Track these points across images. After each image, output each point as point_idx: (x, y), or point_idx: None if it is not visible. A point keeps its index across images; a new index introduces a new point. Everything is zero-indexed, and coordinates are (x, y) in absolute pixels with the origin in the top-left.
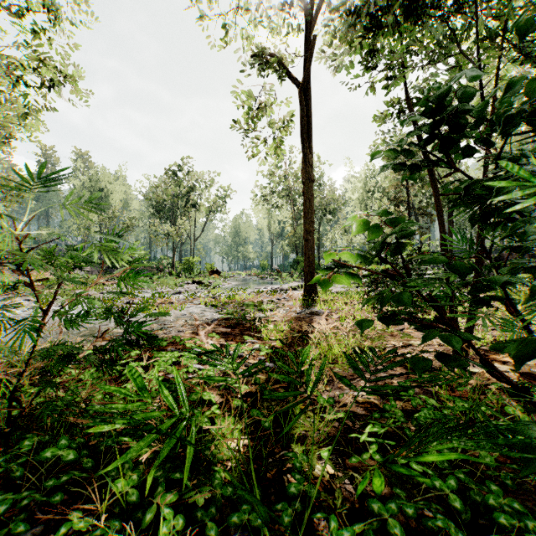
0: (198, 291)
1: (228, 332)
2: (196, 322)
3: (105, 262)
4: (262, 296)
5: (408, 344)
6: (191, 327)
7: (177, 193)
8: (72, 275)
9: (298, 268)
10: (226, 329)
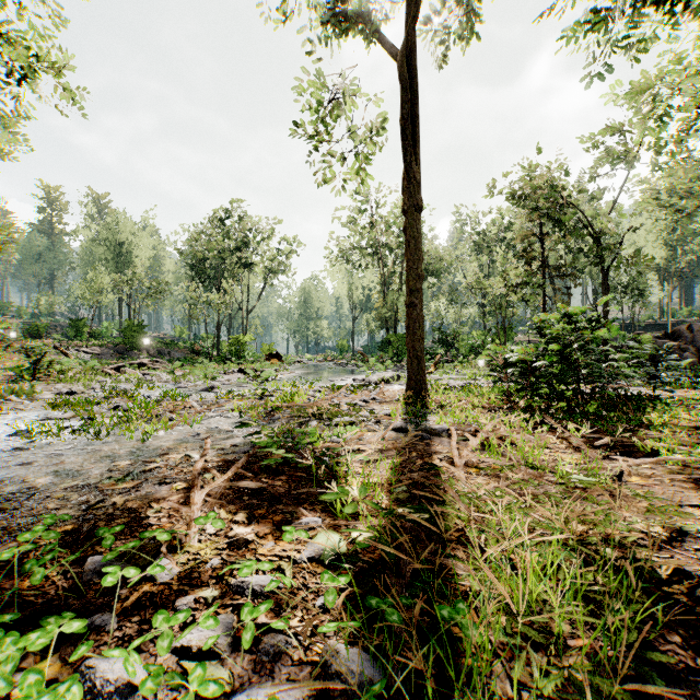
0: (242, 386)
1: (262, 487)
2: (197, 464)
3: (122, 342)
4: (338, 395)
5: (676, 531)
6: (191, 472)
7: (223, 248)
8: (64, 360)
9: (390, 350)
10: (256, 483)
